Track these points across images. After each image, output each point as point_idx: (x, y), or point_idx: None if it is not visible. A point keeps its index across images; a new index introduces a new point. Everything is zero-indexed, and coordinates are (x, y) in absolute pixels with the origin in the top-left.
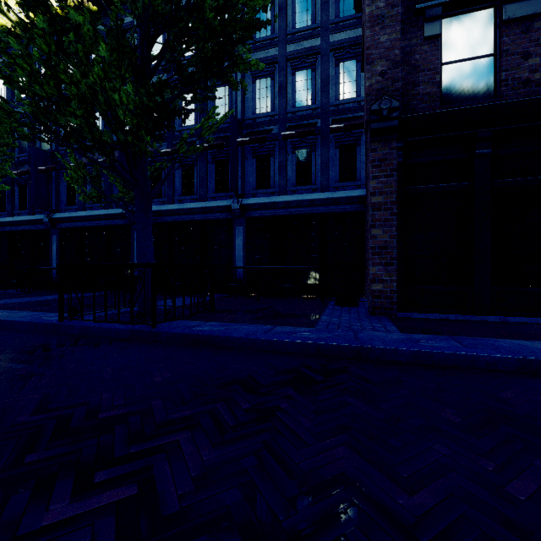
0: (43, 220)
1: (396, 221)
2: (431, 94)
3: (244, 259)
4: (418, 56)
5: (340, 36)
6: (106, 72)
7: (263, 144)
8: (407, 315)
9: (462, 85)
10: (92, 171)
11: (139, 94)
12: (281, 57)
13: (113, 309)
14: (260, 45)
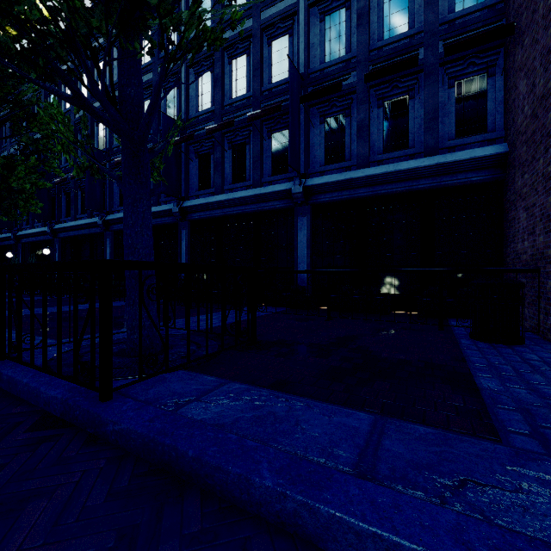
0: (97, 222)
1: None
2: None
3: (309, 260)
4: None
5: None
6: None
7: (334, 101)
8: None
9: None
10: None
11: None
12: None
13: None
14: None
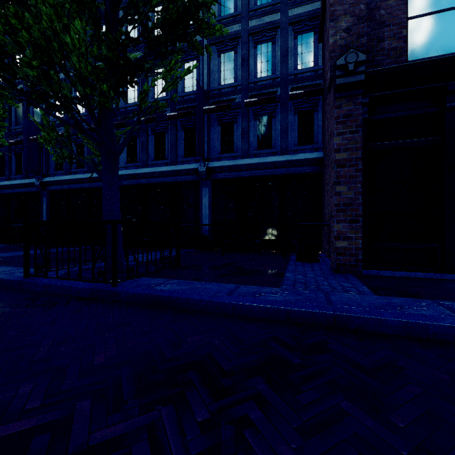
0: (35, 183)
1: (361, 177)
2: (397, 49)
3: (210, 217)
4: (383, 11)
5: (298, 10)
6: (59, 16)
7: (227, 112)
8: (372, 273)
9: (430, 39)
10: (77, 139)
11: (100, 48)
12: (244, 32)
13: (83, 265)
14: (225, 21)
